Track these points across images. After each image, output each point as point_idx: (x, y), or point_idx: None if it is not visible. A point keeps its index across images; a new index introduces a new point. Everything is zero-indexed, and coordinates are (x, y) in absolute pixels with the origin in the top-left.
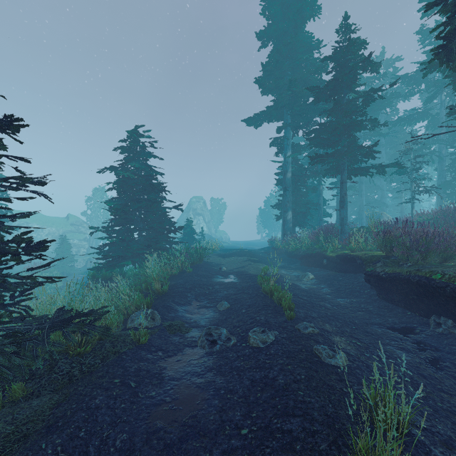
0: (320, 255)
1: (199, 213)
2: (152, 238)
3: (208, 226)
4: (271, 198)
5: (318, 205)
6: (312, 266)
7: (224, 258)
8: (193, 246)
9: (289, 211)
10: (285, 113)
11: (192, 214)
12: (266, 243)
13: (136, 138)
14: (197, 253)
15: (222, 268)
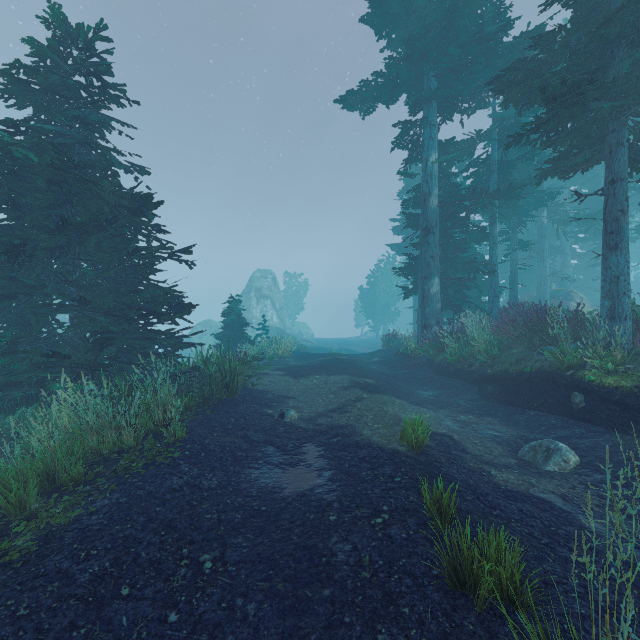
0: (556, 378)
1: (265, 295)
2: (101, 332)
3: (280, 316)
4: (377, 272)
5: (489, 266)
6: (526, 407)
7: (298, 378)
8: (238, 349)
9: (435, 278)
10: (425, 75)
11: (255, 296)
12: (369, 341)
13: (62, 71)
14: (222, 371)
15: (287, 416)
